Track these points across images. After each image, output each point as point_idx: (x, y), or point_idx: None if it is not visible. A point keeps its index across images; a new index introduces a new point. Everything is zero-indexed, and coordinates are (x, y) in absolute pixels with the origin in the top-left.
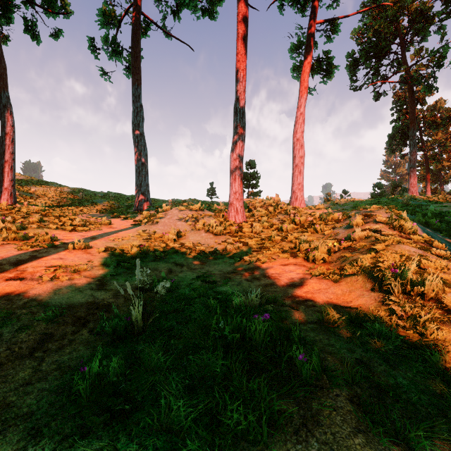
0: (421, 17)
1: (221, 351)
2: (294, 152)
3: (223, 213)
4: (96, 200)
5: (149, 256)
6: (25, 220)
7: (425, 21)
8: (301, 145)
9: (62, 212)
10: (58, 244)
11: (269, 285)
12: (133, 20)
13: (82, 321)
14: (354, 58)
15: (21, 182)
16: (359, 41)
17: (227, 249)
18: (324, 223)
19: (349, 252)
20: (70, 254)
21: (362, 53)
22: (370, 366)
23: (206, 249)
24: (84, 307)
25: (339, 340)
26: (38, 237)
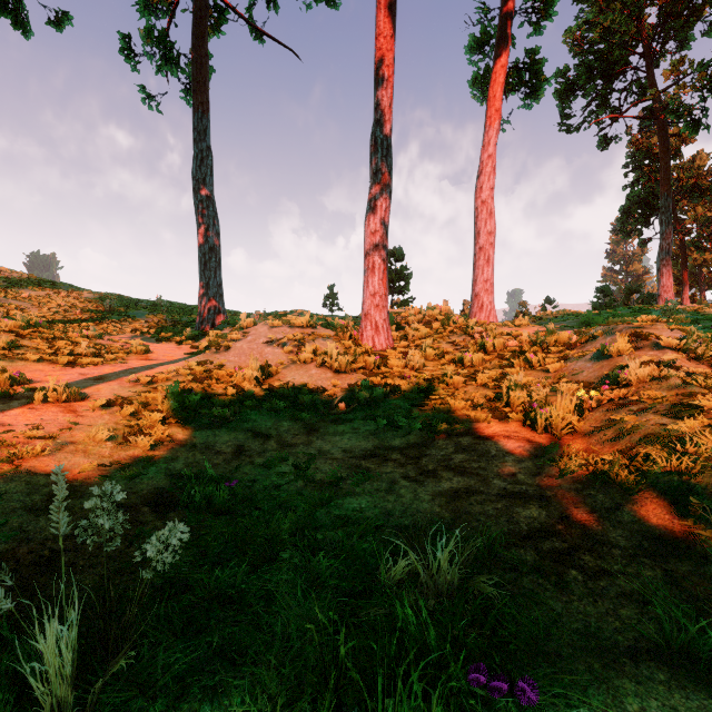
0: (681, 7)
1: None
2: (478, 225)
3: (352, 333)
4: (134, 312)
5: (199, 417)
6: None
7: (689, 13)
8: (490, 212)
9: (65, 331)
10: (21, 391)
11: (463, 493)
12: None
13: None
14: (568, 78)
15: (7, 282)
16: (577, 49)
17: (361, 400)
18: (541, 349)
19: (628, 411)
20: (30, 414)
21: (581, 70)
22: None
23: (319, 400)
24: None
25: None
26: None
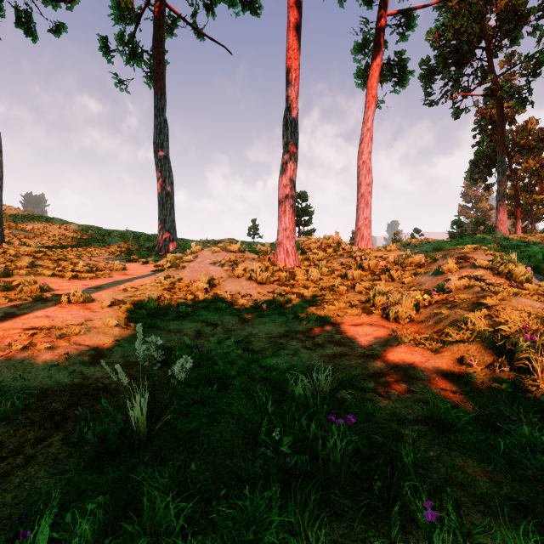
0: (512, 14)
1: (278, 490)
2: (360, 178)
3: (270, 256)
4: (109, 240)
5: (170, 313)
6: (11, 265)
7: (518, 19)
8: (369, 169)
9: (63, 254)
10: (49, 296)
11: (339, 355)
12: (155, 13)
13: (57, 419)
14: (430, 66)
15: (15, 218)
16: (436, 45)
17: (276, 302)
18: (401, 268)
19: (446, 308)
20: (62, 310)
21: (439, 60)
22: (538, 515)
23: (248, 302)
24: (66, 393)
25: (468, 457)
26: (23, 287)
